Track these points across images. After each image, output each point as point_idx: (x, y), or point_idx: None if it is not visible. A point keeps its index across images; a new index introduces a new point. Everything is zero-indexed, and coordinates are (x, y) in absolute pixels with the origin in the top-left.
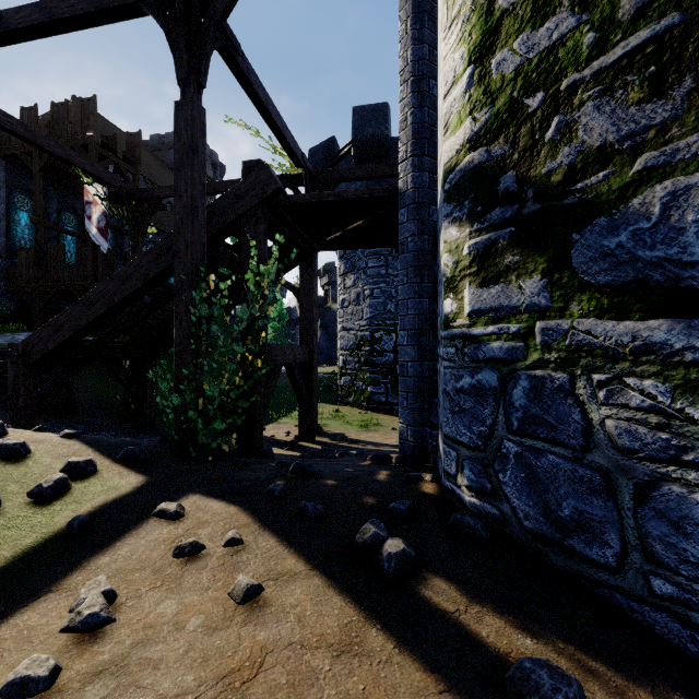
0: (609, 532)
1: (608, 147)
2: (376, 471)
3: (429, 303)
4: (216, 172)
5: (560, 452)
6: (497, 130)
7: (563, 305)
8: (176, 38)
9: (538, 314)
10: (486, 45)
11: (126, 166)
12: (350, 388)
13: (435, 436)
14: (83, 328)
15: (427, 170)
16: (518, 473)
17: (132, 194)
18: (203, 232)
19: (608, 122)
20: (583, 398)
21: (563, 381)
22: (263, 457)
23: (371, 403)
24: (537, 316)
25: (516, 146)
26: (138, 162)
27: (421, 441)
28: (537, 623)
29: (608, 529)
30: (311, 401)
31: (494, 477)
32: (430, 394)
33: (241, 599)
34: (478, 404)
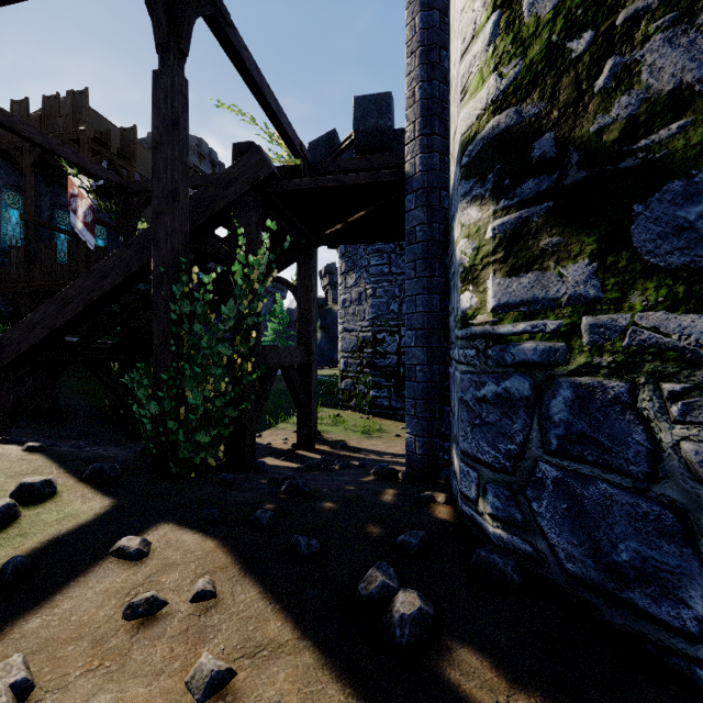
0: (687, 587)
1: (685, 90)
2: (381, 489)
3: (440, 299)
4: (215, 170)
5: (616, 481)
6: (530, 85)
7: (619, 295)
8: None
9: (586, 307)
10: None
11: (120, 162)
12: (351, 391)
13: (446, 448)
14: (59, 328)
15: (438, 151)
16: (557, 503)
17: (121, 188)
18: (186, 218)
19: (685, 58)
20: (649, 413)
21: (619, 391)
22: (255, 471)
23: (374, 408)
24: (584, 309)
25: (554, 102)
26: (132, 158)
27: (430, 454)
28: None
29: (685, 583)
30: (310, 406)
31: (526, 506)
32: (441, 401)
33: (202, 693)
34: (506, 417)
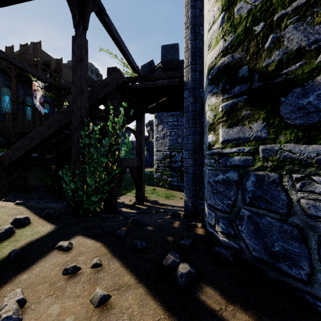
0: (303, 261)
1: (302, 49)
2: (173, 221)
3: (199, 137)
4: (98, 78)
5: (273, 216)
6: (237, 45)
7: (275, 136)
8: (72, 4)
9: (261, 141)
10: (231, 0)
11: (55, 74)
12: (160, 178)
13: (202, 203)
14: (29, 150)
15: (198, 71)
16: (249, 226)
17: (56, 86)
18: (86, 101)
19: (302, 35)
20: (287, 187)
21: (275, 178)
22: (117, 213)
23: (170, 186)
24: (260, 142)
25: (248, 52)
26: (61, 72)
27: (195, 206)
28: (266, 316)
29: (302, 259)
30: (141, 185)
31: (235, 228)
32: (200, 183)
33: (97, 304)
34: (227, 189)
